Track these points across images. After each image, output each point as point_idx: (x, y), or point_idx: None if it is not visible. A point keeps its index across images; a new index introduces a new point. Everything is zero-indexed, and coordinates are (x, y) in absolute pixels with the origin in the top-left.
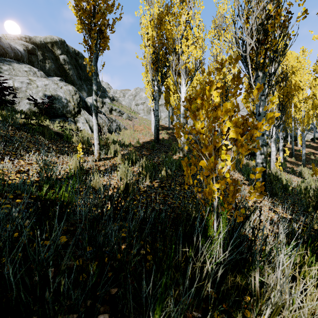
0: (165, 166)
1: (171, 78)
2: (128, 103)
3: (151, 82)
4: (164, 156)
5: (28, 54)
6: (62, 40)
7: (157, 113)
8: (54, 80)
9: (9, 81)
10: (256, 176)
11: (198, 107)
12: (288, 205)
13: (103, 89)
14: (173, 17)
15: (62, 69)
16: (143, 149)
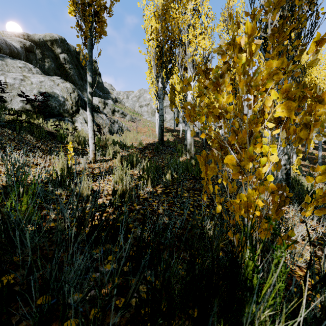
0: (170, 169)
1: (177, 78)
2: (132, 105)
3: (155, 79)
4: (169, 158)
5: (25, 52)
6: (62, 38)
7: (162, 112)
8: (51, 77)
9: (1, 77)
10: (316, 179)
11: (222, 71)
12: (324, 217)
13: (105, 90)
14: (179, 5)
15: (62, 68)
16: (146, 151)
